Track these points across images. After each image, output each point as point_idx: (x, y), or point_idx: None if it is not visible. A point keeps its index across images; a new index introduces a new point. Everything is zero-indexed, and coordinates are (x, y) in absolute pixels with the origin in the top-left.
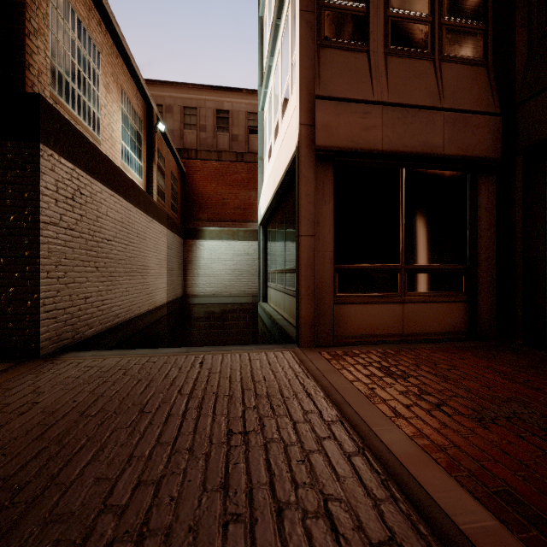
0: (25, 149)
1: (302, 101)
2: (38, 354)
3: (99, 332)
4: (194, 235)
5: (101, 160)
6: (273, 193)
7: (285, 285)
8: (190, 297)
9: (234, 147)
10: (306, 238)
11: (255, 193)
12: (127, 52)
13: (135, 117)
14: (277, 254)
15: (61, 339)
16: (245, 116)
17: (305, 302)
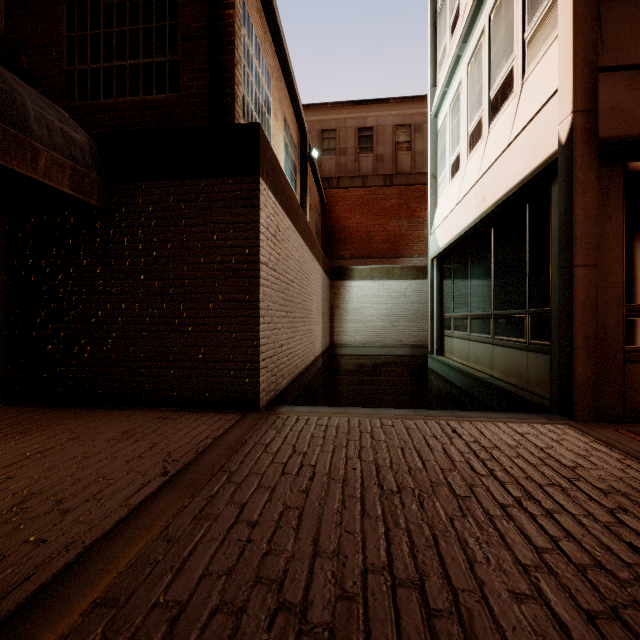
0: (245, 185)
1: (578, 79)
2: (258, 406)
3: (287, 384)
4: (342, 275)
5: (288, 193)
6: (480, 215)
7: (496, 335)
8: (337, 347)
9: (379, 169)
10: (583, 269)
11: (408, 222)
12: (291, 73)
13: (292, 146)
14: (471, 294)
15: (269, 391)
16: (392, 131)
17: (582, 357)
